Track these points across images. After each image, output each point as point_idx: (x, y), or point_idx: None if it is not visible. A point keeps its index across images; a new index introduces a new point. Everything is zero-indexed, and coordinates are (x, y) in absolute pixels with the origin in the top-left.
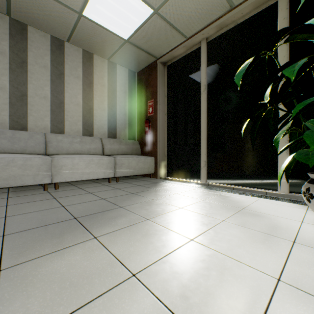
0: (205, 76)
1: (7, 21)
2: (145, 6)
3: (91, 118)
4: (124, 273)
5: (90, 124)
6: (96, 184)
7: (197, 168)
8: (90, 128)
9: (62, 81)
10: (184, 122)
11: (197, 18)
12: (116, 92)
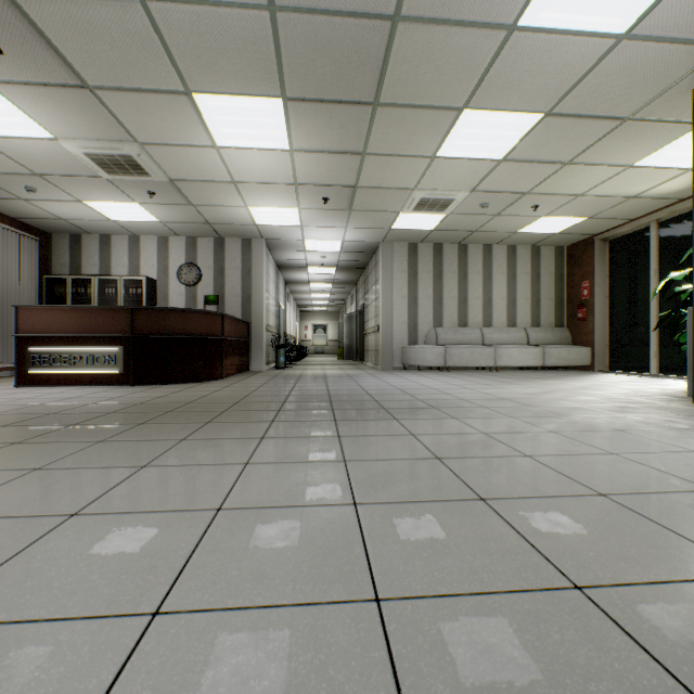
0: (654, 260)
1: (456, 247)
2: (578, 218)
3: (514, 309)
4: (570, 383)
5: (513, 315)
6: (526, 371)
7: (647, 359)
8: (513, 319)
9: (490, 280)
10: (630, 308)
11: (639, 211)
12: (539, 277)
